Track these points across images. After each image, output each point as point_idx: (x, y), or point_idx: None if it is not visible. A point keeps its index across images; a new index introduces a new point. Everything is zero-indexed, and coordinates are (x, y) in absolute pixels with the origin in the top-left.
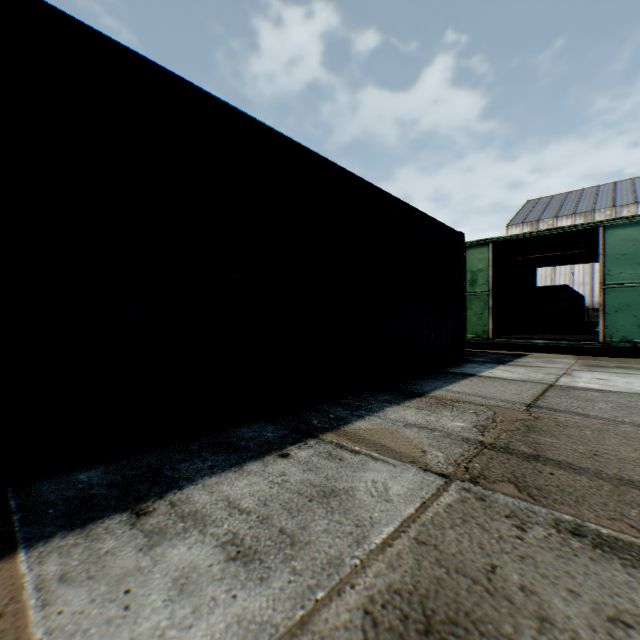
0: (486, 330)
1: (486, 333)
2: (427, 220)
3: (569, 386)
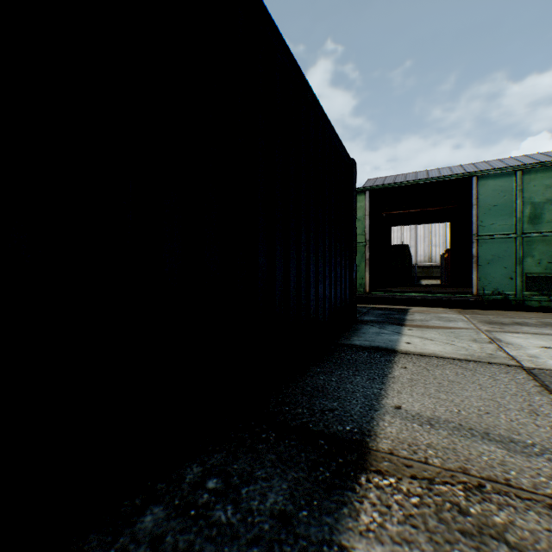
0: (363, 283)
1: (363, 286)
2: (323, 118)
3: None
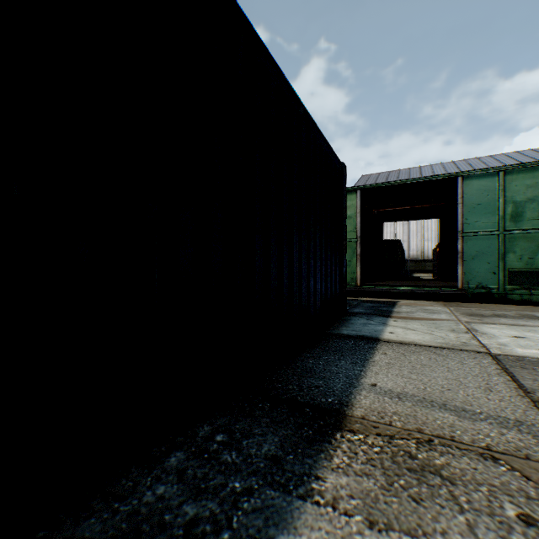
0: (354, 277)
1: (354, 280)
2: (314, 129)
3: (516, 356)
